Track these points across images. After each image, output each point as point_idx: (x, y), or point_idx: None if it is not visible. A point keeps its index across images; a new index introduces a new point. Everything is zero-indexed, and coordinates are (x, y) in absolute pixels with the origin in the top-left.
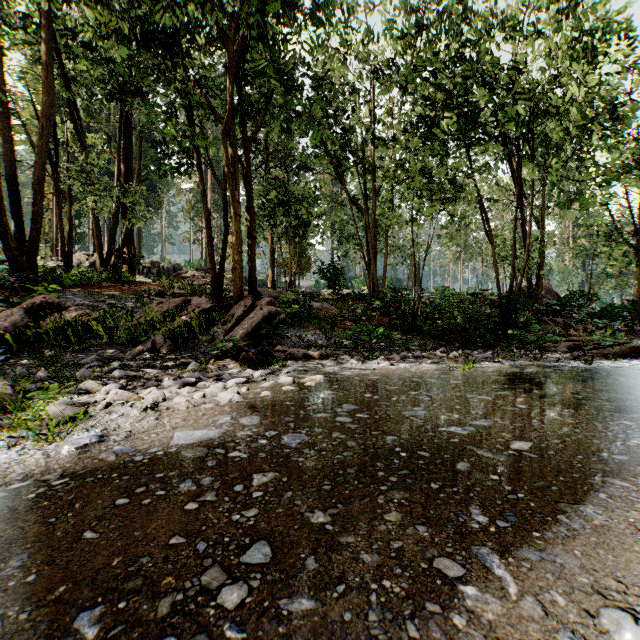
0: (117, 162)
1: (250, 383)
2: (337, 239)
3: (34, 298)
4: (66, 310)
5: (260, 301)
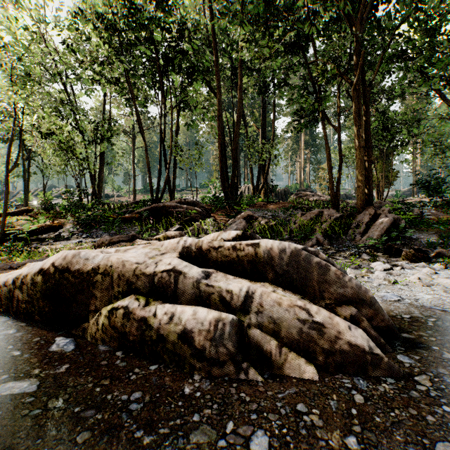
0: (260, 130)
1: (439, 274)
2: (431, 151)
3: (242, 213)
4: (258, 219)
5: (380, 210)
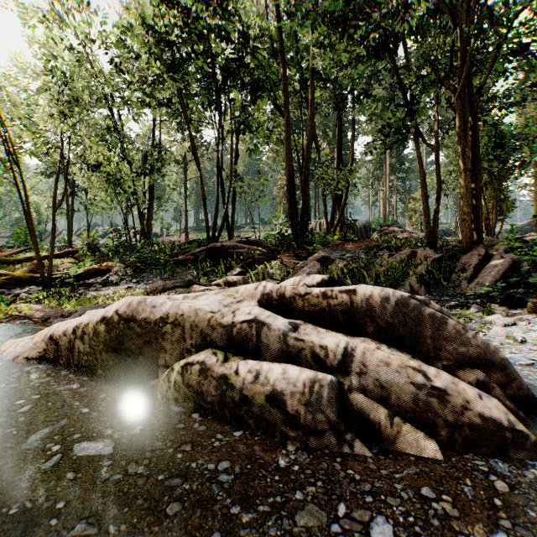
0: (336, 153)
1: None
2: None
3: (315, 254)
4: (334, 261)
5: (493, 249)
